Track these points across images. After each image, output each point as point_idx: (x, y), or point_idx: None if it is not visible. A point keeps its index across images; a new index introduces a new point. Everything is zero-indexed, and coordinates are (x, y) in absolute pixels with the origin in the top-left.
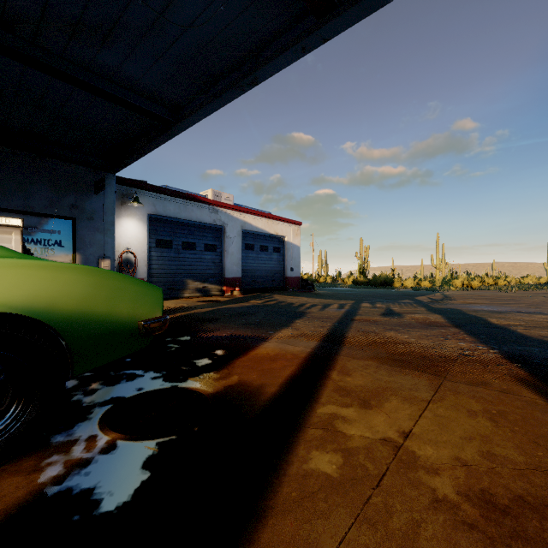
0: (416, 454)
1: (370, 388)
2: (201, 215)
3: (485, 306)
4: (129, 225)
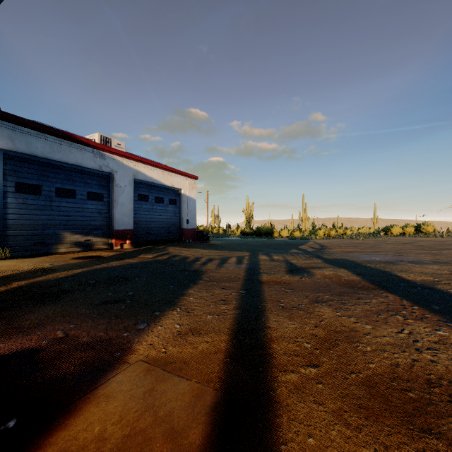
0: None
1: None
2: (82, 158)
3: (364, 254)
4: None
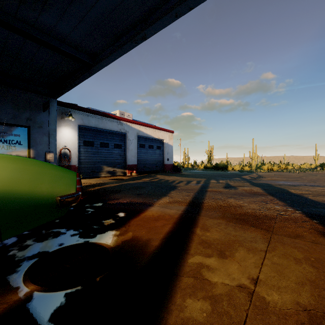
0: (266, 299)
1: (223, 240)
2: (112, 126)
3: (284, 181)
4: (66, 132)
